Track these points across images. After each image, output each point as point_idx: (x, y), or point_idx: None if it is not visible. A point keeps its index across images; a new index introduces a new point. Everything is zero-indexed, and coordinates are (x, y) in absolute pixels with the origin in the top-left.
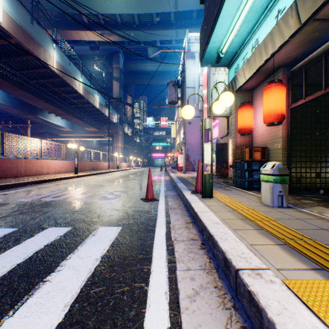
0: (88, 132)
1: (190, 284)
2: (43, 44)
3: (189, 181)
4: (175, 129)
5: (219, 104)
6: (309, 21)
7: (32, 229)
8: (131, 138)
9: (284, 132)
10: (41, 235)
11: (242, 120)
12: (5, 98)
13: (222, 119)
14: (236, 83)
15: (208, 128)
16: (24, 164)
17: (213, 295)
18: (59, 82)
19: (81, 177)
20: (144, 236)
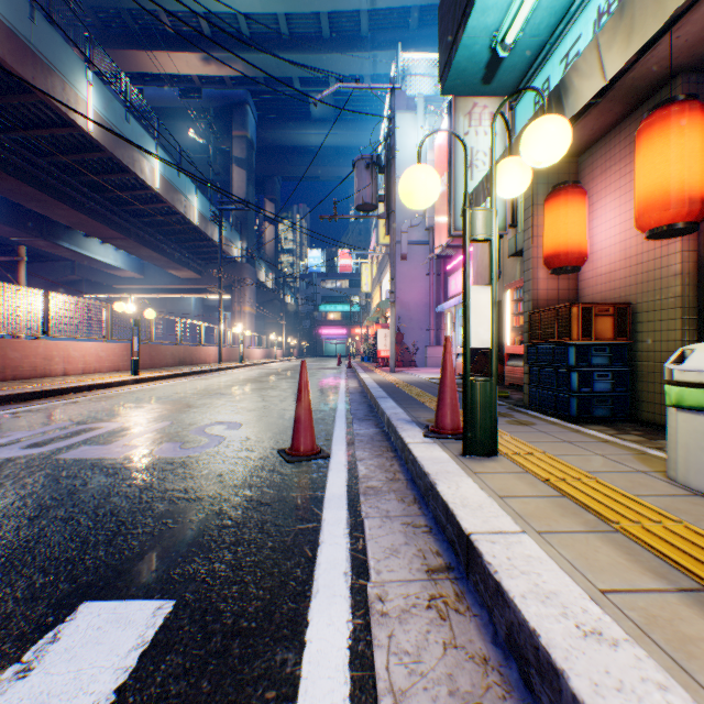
0: (176, 281)
1: None
2: (60, 69)
3: (411, 395)
4: (370, 273)
5: (515, 164)
6: None
7: None
8: (274, 294)
9: (687, 259)
10: None
11: (559, 231)
12: None
13: (483, 244)
14: (566, 103)
15: (483, 237)
16: None
17: None
18: (103, 162)
19: (147, 381)
20: (251, 676)
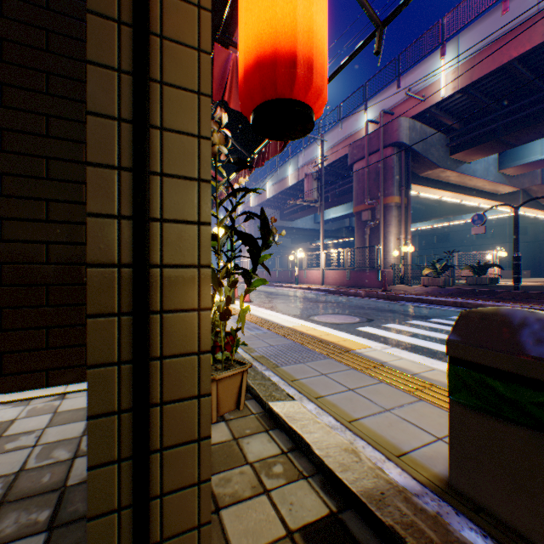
0: None
1: None
2: None
3: None
4: None
5: None
6: None
7: None
8: None
9: None
10: None
11: None
12: None
13: None
14: None
15: None
16: None
17: None
18: None
19: None
20: None
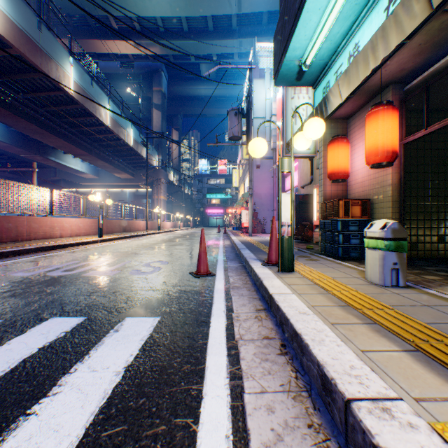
0: (118, 180)
1: (268, 419)
2: (55, 58)
3: (259, 248)
4: (238, 175)
5: (303, 136)
6: (436, 14)
7: (24, 321)
8: (178, 188)
9: (394, 177)
10: (36, 331)
11: (334, 161)
12: (3, 133)
13: (304, 160)
14: (328, 106)
15: (287, 170)
16: (28, 224)
17: (307, 442)
18: (78, 110)
19: (107, 241)
20: (193, 332)
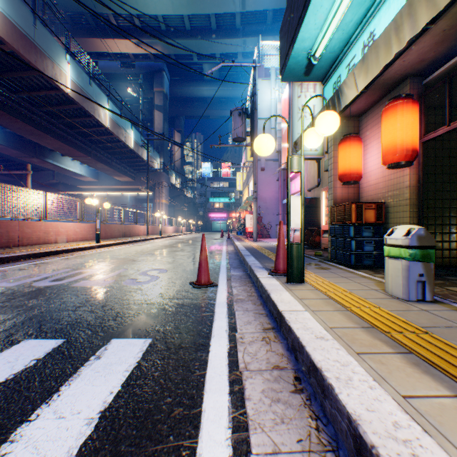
0: (118, 183)
1: None
2: (51, 55)
3: (264, 254)
4: (242, 178)
5: (314, 132)
6: None
7: None
8: (180, 192)
9: (412, 178)
10: (2, 358)
11: (346, 161)
12: None
13: (311, 162)
14: (341, 99)
15: (297, 170)
16: (20, 229)
17: None
18: (75, 110)
19: (105, 247)
20: (189, 359)
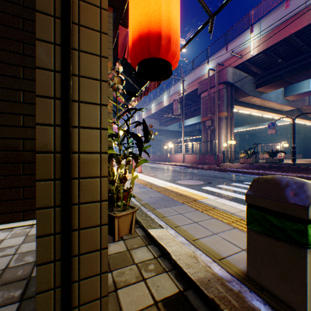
0: None
1: None
2: None
3: None
4: None
5: None
6: None
7: None
8: None
9: None
10: None
11: None
12: None
13: None
14: None
15: None
16: None
17: None
18: None
19: None
20: None
